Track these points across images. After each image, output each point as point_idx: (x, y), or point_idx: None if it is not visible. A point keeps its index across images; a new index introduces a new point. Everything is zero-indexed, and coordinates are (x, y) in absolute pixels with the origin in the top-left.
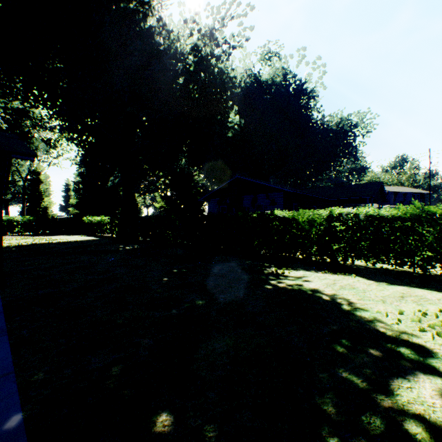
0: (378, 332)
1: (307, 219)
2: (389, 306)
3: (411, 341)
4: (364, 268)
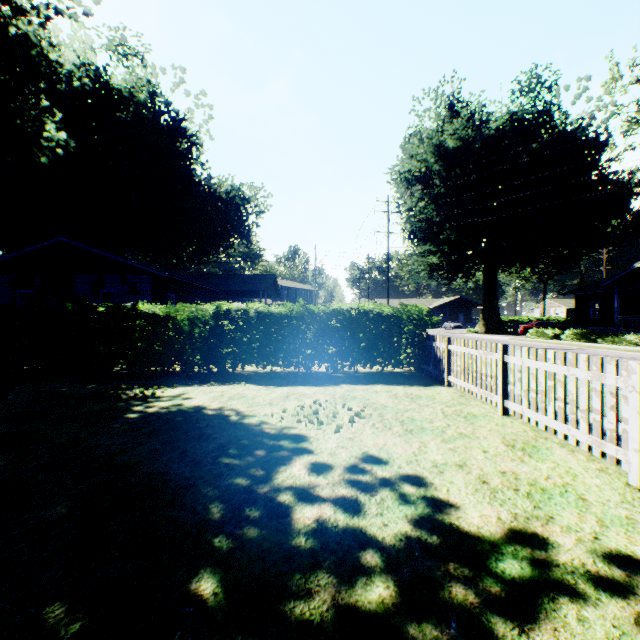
0: (265, 433)
1: (189, 317)
2: (276, 408)
3: (290, 433)
4: (255, 374)
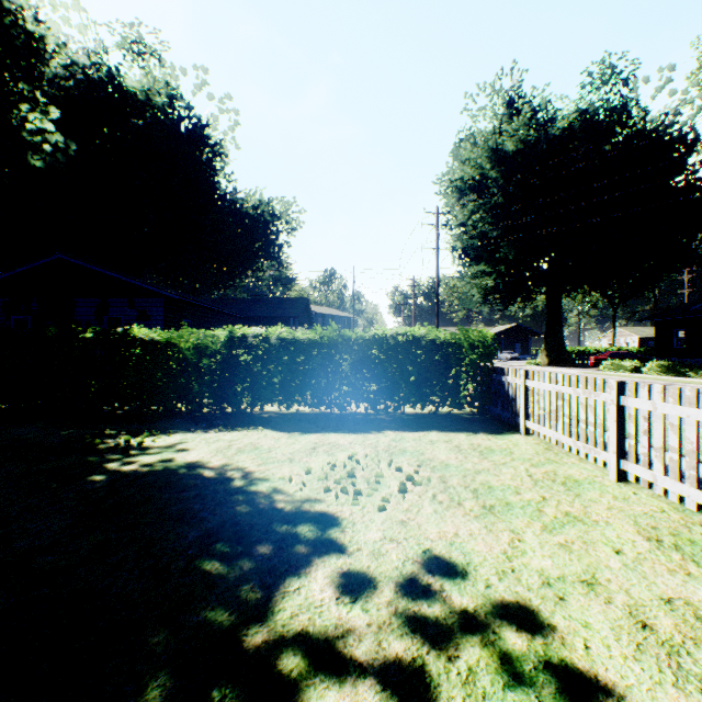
0: (276, 511)
1: (195, 345)
2: (297, 466)
3: (313, 511)
4: (278, 416)
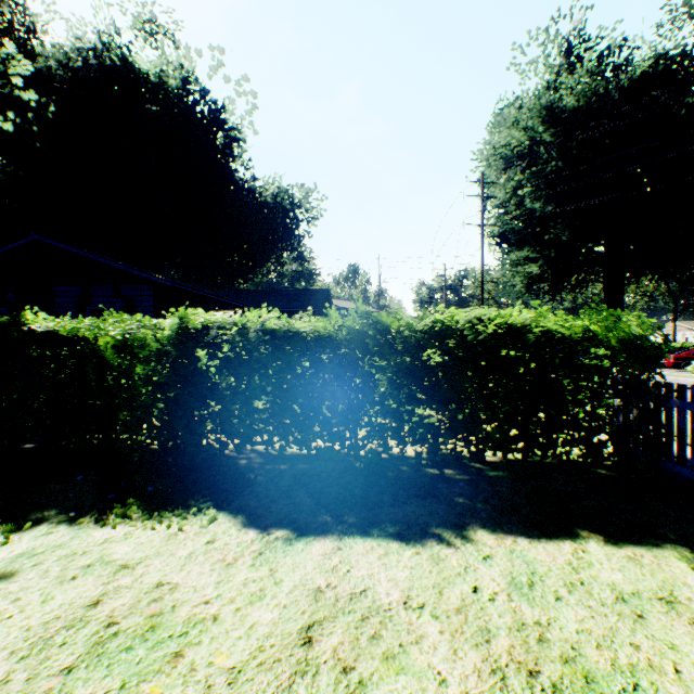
0: None
1: (119, 341)
2: None
3: None
4: (263, 465)
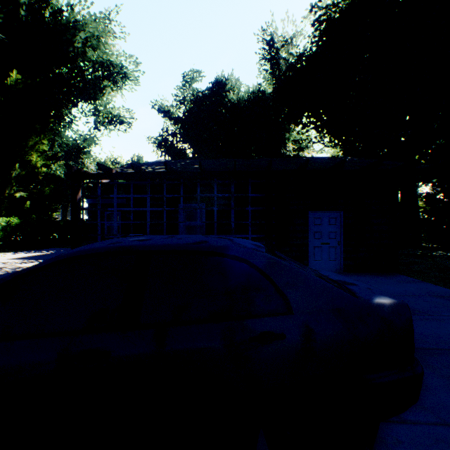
0: None
1: None
2: None
3: None
4: None
